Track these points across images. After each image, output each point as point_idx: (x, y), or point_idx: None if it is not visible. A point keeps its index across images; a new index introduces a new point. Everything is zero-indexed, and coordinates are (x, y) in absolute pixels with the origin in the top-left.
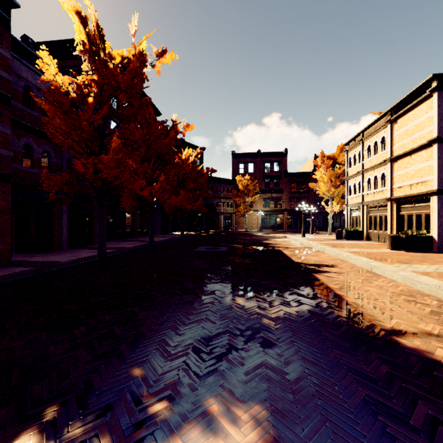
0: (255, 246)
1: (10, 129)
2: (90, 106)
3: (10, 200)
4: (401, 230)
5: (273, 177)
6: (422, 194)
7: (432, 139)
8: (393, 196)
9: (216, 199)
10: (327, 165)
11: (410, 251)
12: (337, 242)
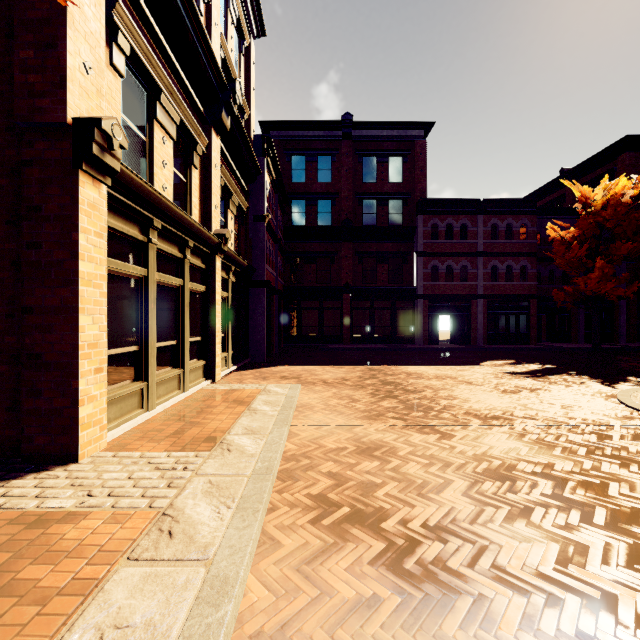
0: None
1: (536, 269)
2: (574, 248)
3: (536, 309)
4: None
5: None
6: None
7: None
8: None
9: None
10: None
11: None
12: None
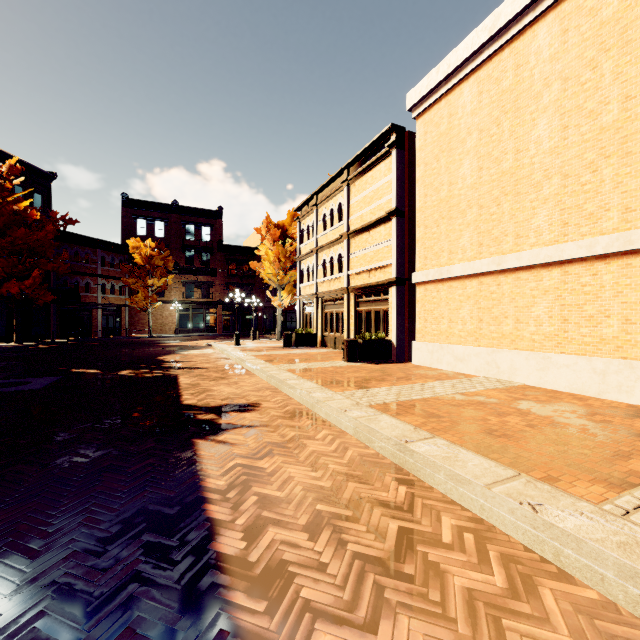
0: (133, 368)
1: None
2: None
3: None
4: (359, 333)
5: (200, 249)
6: (381, 284)
7: (391, 210)
8: (351, 285)
9: (85, 278)
10: (273, 237)
11: (369, 362)
12: (282, 352)
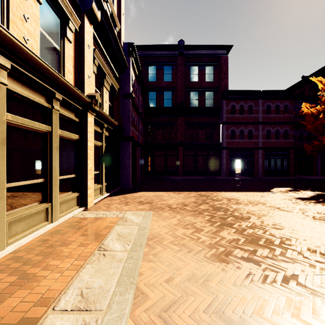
0: None
1: (293, 132)
2: (321, 118)
3: (293, 155)
4: None
5: None
6: None
7: None
8: None
9: None
10: None
11: None
12: None
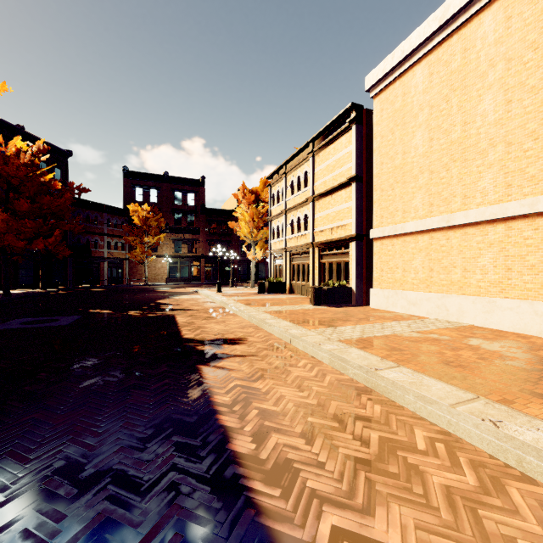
0: (137, 310)
1: None
2: None
3: None
4: (322, 281)
5: (187, 212)
6: (342, 240)
7: (352, 177)
8: (315, 241)
9: (94, 237)
10: (249, 201)
11: (332, 306)
12: (257, 298)
